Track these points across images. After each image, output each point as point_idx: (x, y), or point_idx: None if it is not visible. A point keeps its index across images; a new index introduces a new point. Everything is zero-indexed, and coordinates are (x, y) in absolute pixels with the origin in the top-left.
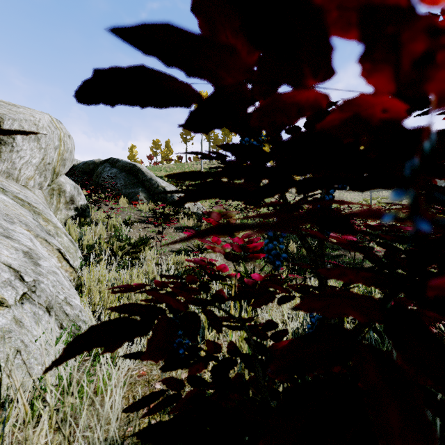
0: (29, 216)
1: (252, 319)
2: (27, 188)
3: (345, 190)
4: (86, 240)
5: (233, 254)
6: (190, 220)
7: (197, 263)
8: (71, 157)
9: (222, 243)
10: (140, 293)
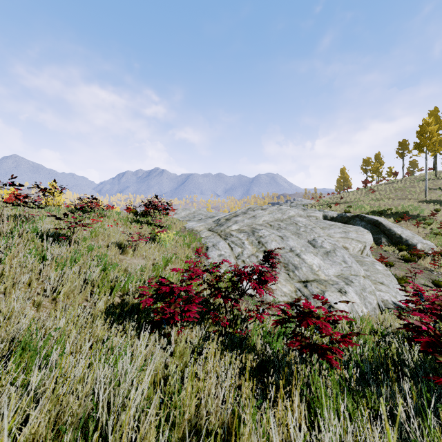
0: None
1: None
2: None
3: None
4: None
5: None
6: (425, 263)
7: None
8: None
9: None
10: None
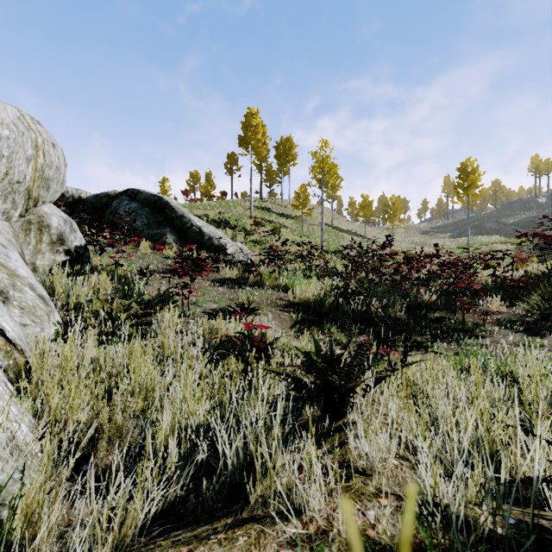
0: None
1: None
2: None
3: (433, 235)
4: (74, 297)
5: None
6: (234, 270)
7: None
8: (60, 177)
9: (276, 301)
10: None
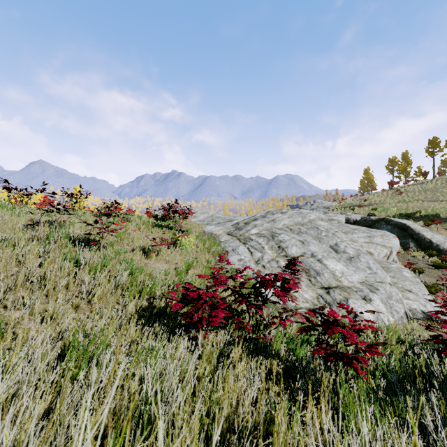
0: None
1: None
2: None
3: None
4: None
5: None
6: None
7: None
8: None
9: None
10: None
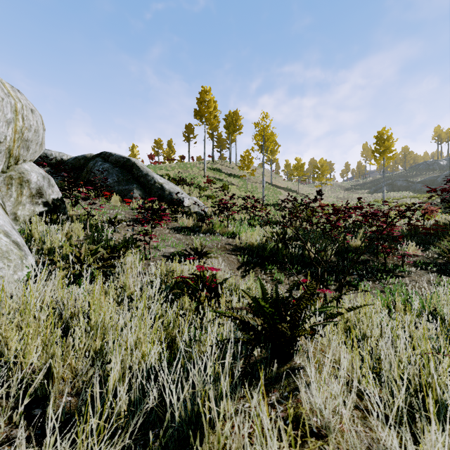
0: None
1: None
2: None
3: (354, 191)
4: (49, 243)
5: None
6: (190, 220)
7: None
8: (39, 139)
9: (225, 245)
10: None
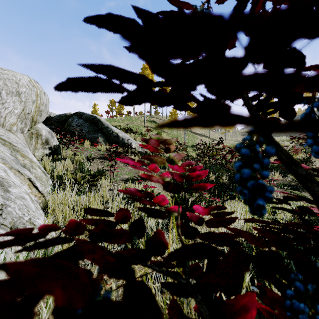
0: (7, 152)
1: (200, 268)
2: (11, 132)
3: None
4: (56, 172)
5: (173, 184)
6: (136, 157)
7: (131, 194)
8: (46, 109)
9: (159, 174)
10: (27, 249)
